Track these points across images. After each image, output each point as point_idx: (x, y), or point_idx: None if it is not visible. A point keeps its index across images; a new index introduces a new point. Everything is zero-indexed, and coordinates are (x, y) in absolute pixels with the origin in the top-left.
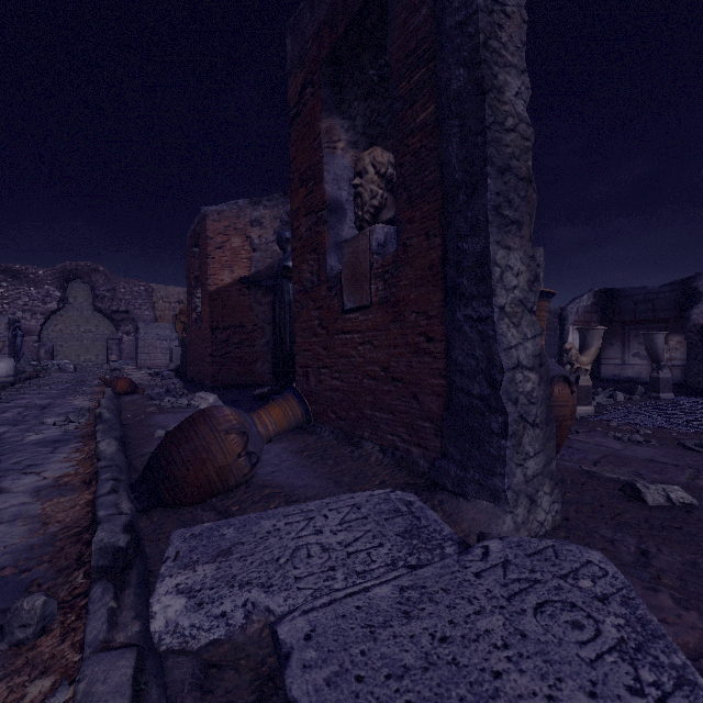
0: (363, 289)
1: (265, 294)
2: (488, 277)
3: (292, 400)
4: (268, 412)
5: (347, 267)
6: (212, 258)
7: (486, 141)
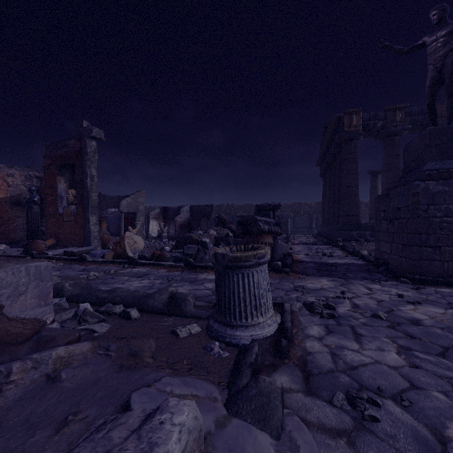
0: (69, 218)
1: (16, 206)
2: (89, 221)
3: (53, 239)
4: (48, 241)
5: (65, 212)
6: None
7: (89, 204)
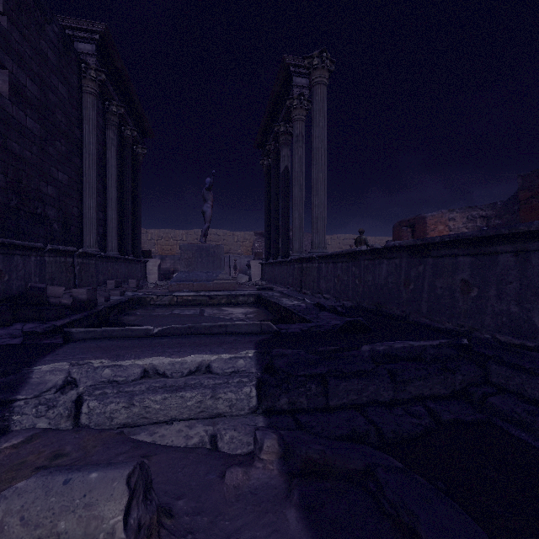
0: None
1: None
2: None
3: None
4: None
5: None
6: (429, 235)
7: None
